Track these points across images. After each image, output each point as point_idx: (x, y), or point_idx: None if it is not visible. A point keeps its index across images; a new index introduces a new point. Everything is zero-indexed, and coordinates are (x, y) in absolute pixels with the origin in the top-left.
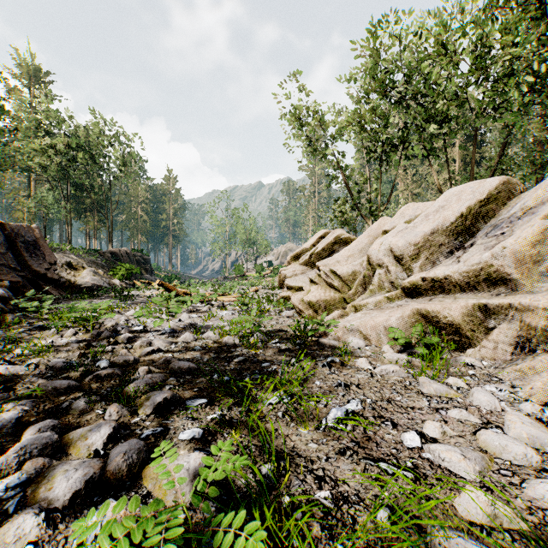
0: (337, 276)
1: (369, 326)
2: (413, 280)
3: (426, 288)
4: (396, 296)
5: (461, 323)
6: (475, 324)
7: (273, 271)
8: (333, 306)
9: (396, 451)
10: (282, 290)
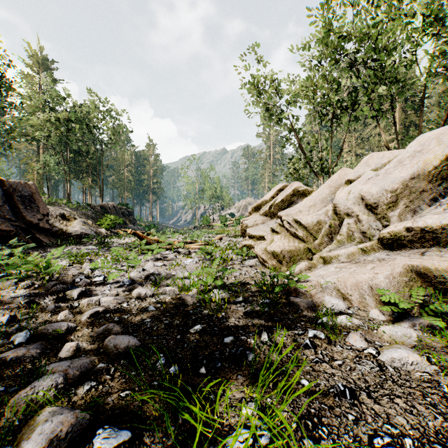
0: (301, 226)
1: (349, 284)
2: (394, 230)
3: (412, 240)
4: (372, 248)
5: None
6: None
7: (235, 221)
8: (298, 257)
9: None
10: (244, 239)
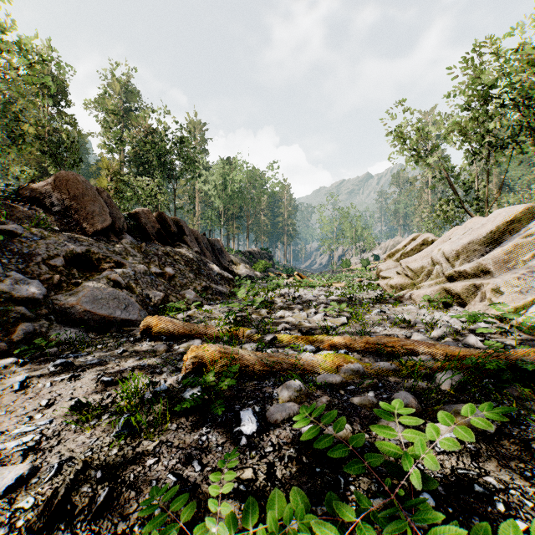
0: (410, 270)
1: (416, 295)
2: (449, 272)
3: (457, 277)
4: (442, 281)
5: (461, 293)
6: (469, 293)
7: None
8: (406, 288)
9: (392, 316)
10: (379, 280)
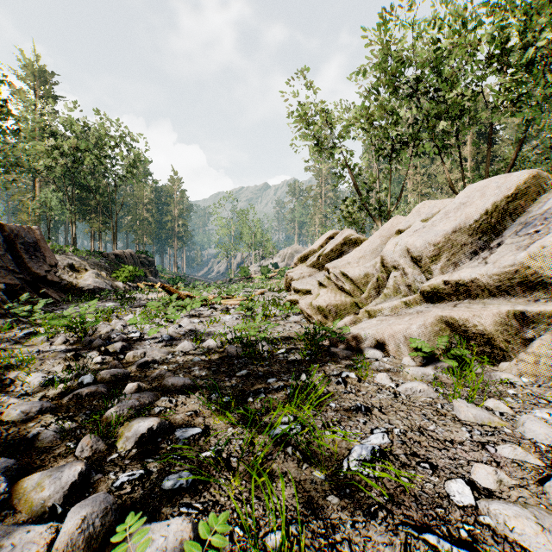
0: (348, 279)
1: (386, 335)
2: (433, 283)
3: (449, 293)
4: (415, 301)
5: (494, 332)
6: (510, 334)
7: (279, 273)
8: (344, 312)
9: (444, 511)
10: (289, 293)
